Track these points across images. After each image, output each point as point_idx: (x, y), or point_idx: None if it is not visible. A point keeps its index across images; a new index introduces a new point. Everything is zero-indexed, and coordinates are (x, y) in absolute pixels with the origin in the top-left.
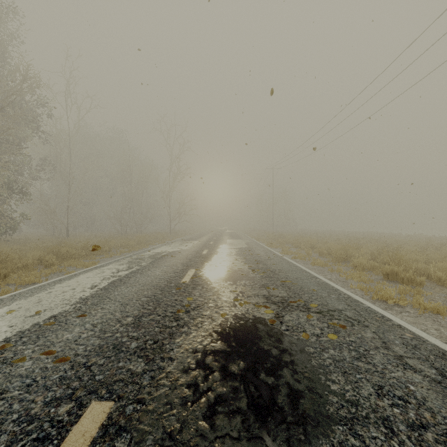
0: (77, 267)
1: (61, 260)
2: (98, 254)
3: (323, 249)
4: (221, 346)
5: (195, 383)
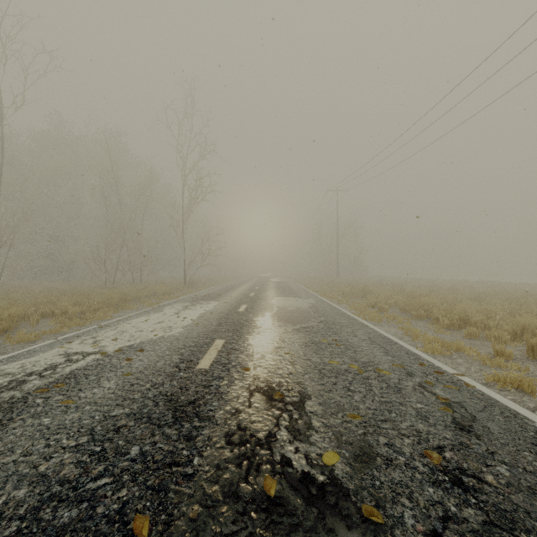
0: None
1: None
2: None
3: None
4: None
5: None
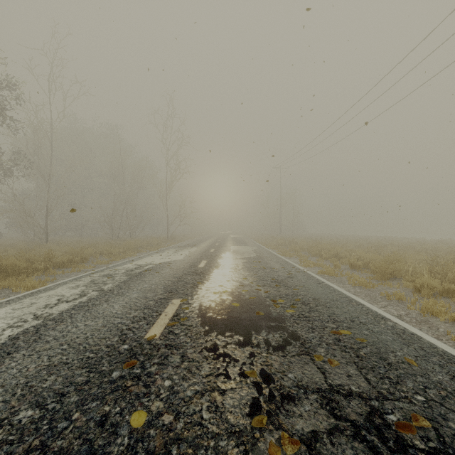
0: (13, 289)
1: (4, 277)
2: (66, 266)
3: (355, 260)
4: None
5: None
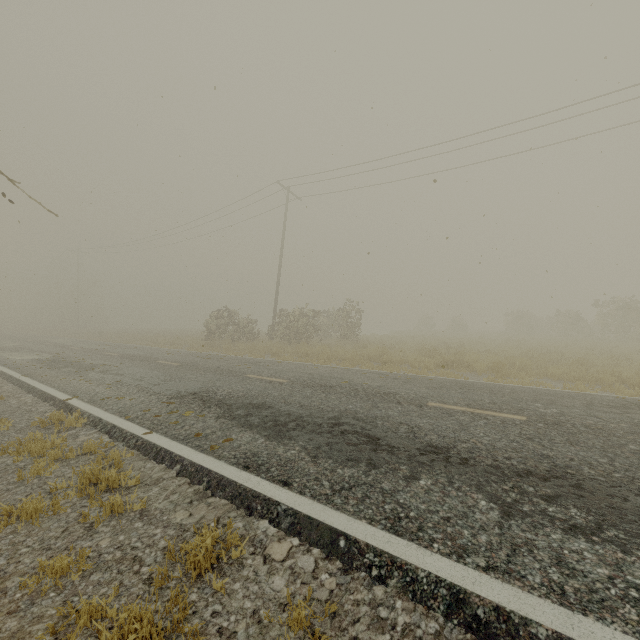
0: None
1: None
2: None
3: (144, 338)
4: (119, 350)
5: (119, 351)
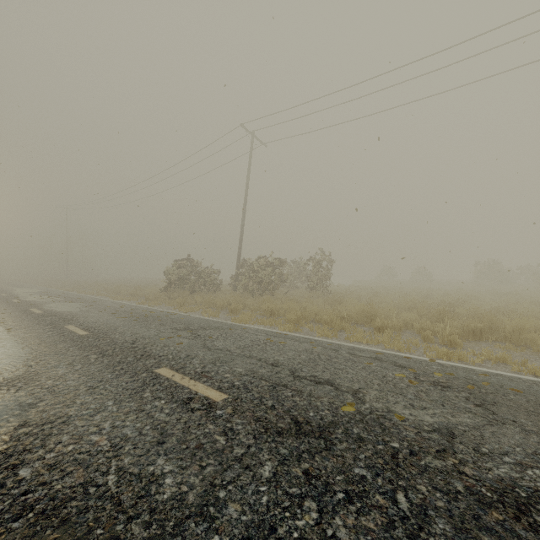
0: None
1: None
2: None
3: (109, 288)
4: (56, 305)
5: (53, 307)
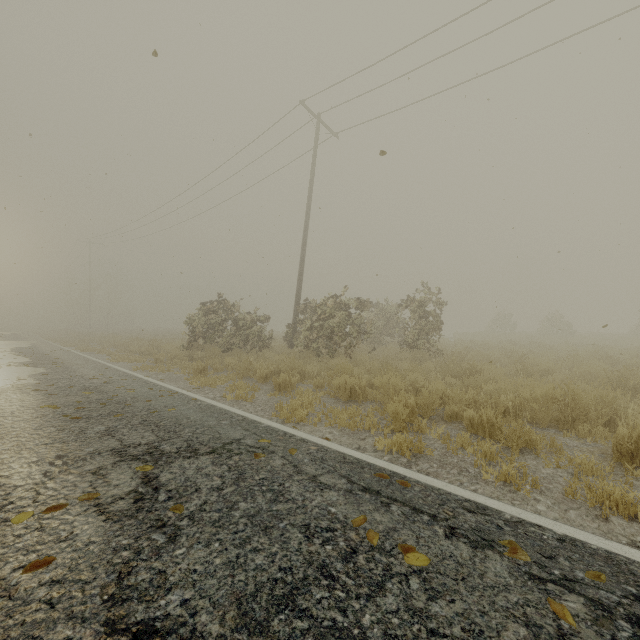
0: None
1: None
2: None
3: (120, 343)
4: None
5: None
